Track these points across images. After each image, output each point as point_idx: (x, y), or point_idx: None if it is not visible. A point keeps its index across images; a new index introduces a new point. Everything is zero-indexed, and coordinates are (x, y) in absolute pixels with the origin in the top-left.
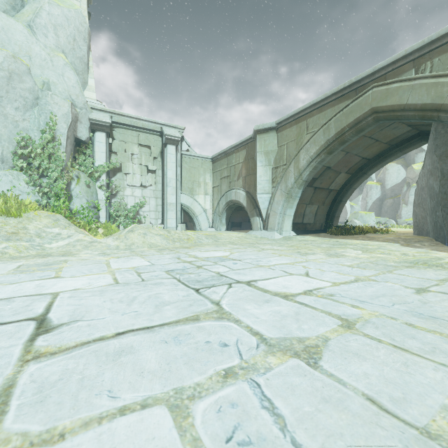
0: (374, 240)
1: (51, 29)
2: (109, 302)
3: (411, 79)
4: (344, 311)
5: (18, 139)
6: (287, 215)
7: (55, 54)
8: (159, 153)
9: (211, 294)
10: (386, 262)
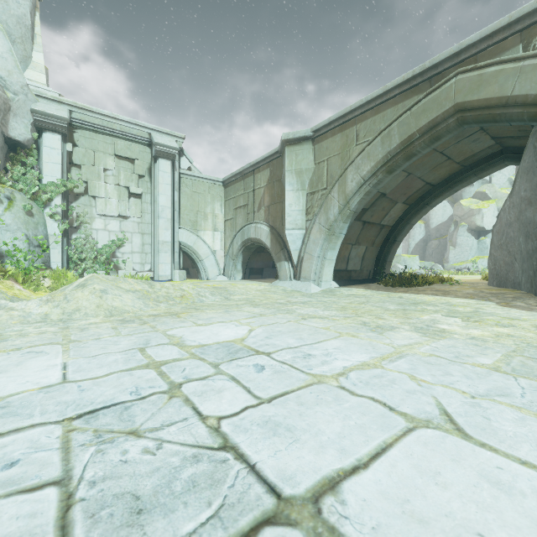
0: (452, 295)
1: None
2: None
3: (518, 58)
4: None
5: None
6: (327, 260)
7: None
8: (147, 170)
9: None
10: None
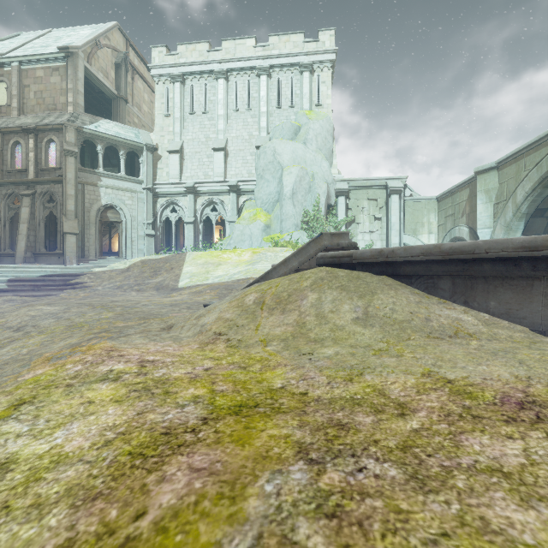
0: None
1: (314, 139)
2: None
3: None
4: None
5: (303, 213)
6: None
7: (316, 154)
8: (384, 203)
9: None
10: None
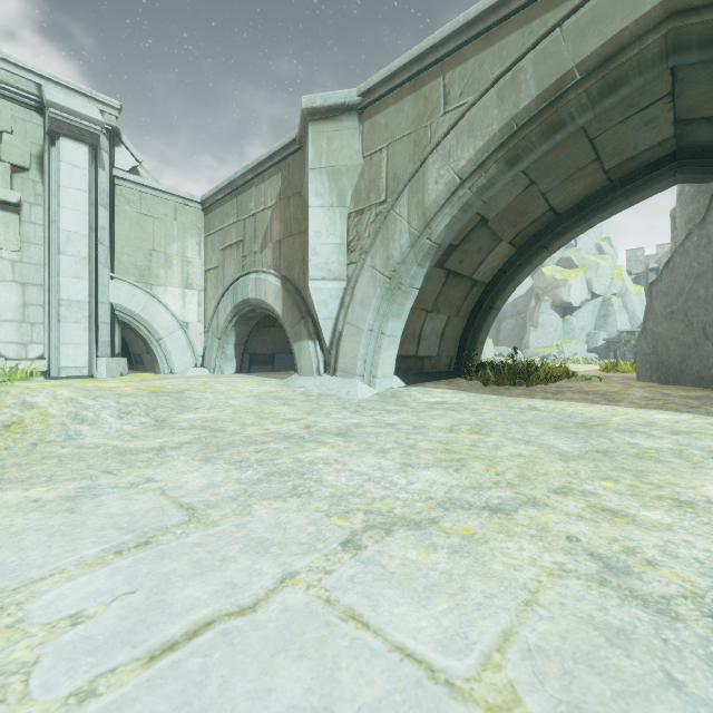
0: (628, 403)
1: None
2: None
3: None
4: None
5: None
6: (387, 337)
7: None
8: (36, 159)
9: None
10: None
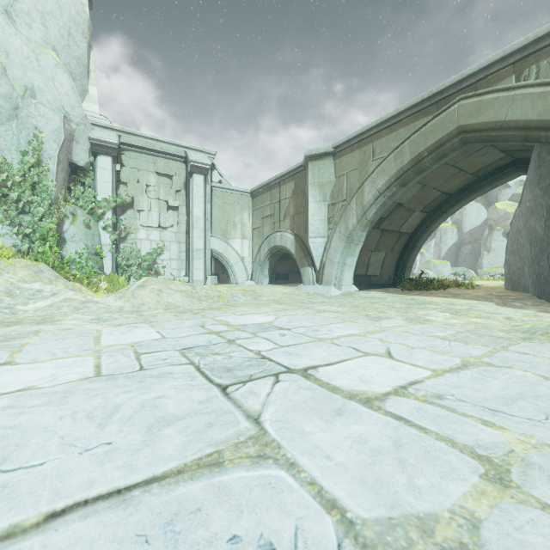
0: (460, 297)
1: (37, 17)
2: (68, 420)
3: (510, 88)
4: (475, 435)
5: None
6: (347, 265)
7: (42, 51)
8: (183, 185)
9: (247, 397)
10: (490, 332)
